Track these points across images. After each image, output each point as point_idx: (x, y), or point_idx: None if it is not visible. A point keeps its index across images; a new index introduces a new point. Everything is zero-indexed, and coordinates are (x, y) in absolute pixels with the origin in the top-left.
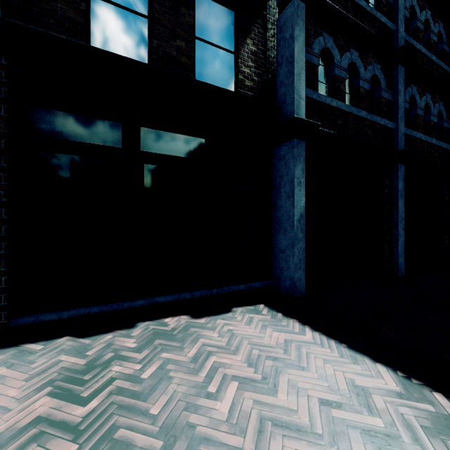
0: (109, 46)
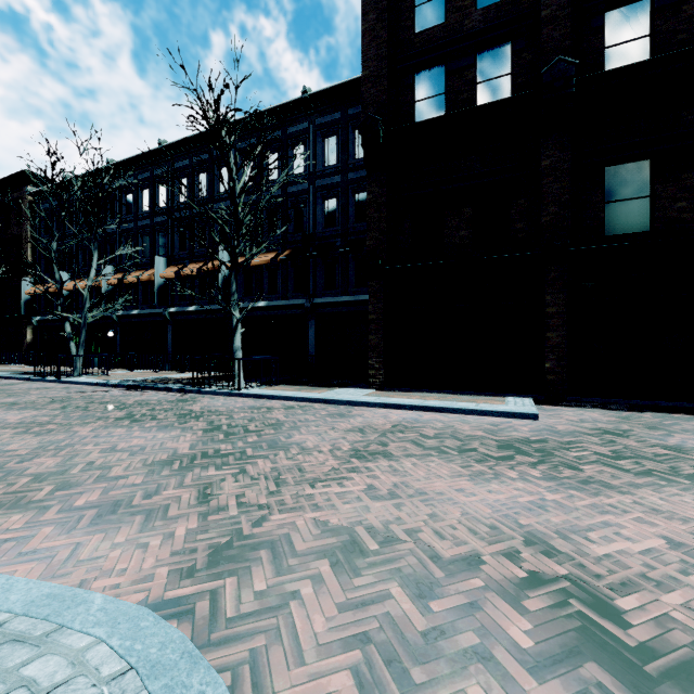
0: (617, 230)
